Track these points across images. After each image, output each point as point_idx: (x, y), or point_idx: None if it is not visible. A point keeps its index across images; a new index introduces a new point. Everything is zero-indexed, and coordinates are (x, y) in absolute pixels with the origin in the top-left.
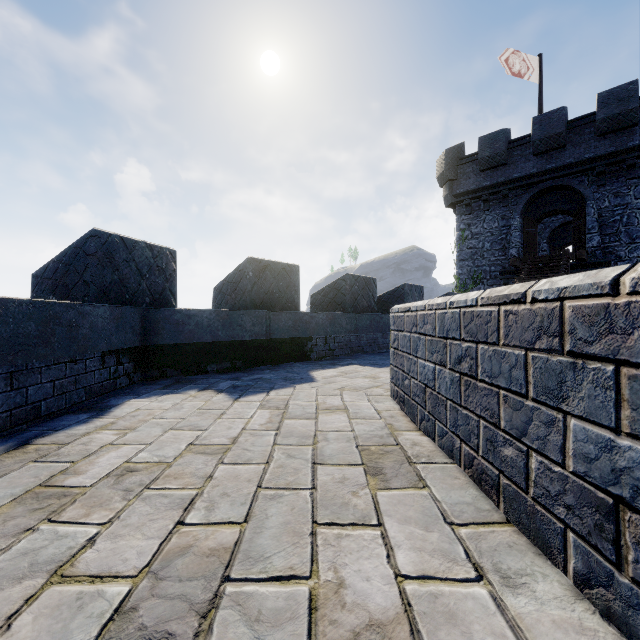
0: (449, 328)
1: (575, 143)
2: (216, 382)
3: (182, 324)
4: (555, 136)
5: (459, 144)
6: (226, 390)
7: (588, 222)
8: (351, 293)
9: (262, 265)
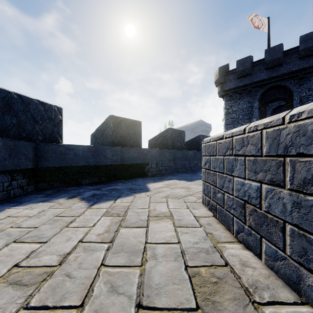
0: (290, 144)
1: (287, 62)
2: (84, 191)
3: (64, 154)
4: (277, 59)
5: (226, 64)
6: (88, 198)
7: (294, 104)
8: (171, 138)
9: (119, 120)
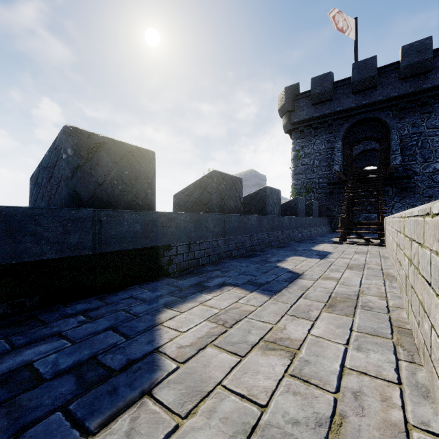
0: None
1: (384, 85)
2: None
3: None
4: (370, 78)
5: (295, 84)
6: None
7: (393, 145)
8: (218, 192)
9: (92, 141)
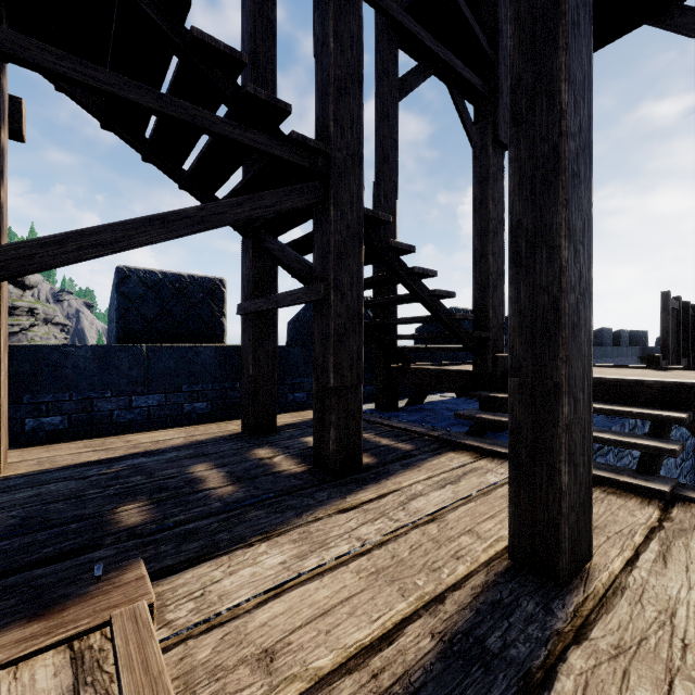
0: None
1: None
2: None
3: (651, 351)
4: None
5: None
6: None
7: None
8: None
9: None
